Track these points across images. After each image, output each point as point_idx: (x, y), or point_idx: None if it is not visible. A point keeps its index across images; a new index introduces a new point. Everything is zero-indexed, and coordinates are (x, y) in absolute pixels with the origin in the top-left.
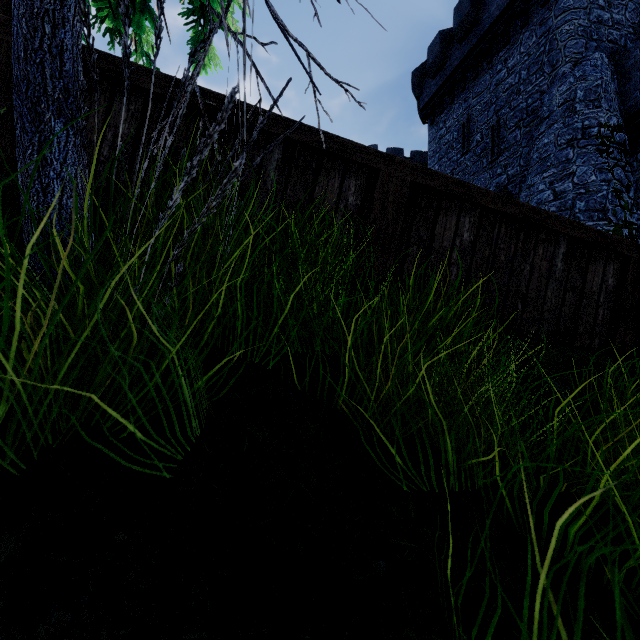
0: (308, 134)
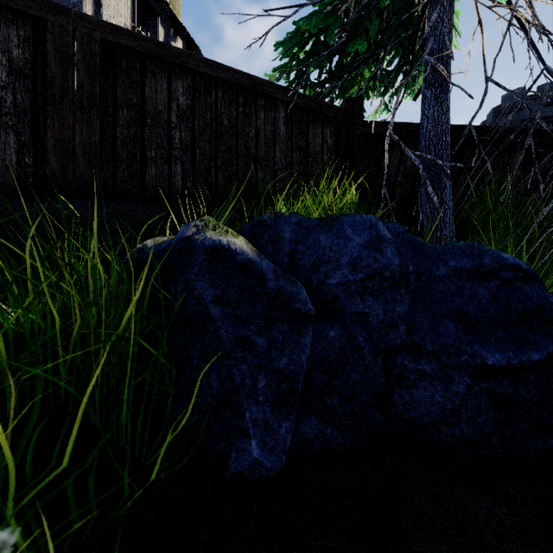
0: (549, 136)
